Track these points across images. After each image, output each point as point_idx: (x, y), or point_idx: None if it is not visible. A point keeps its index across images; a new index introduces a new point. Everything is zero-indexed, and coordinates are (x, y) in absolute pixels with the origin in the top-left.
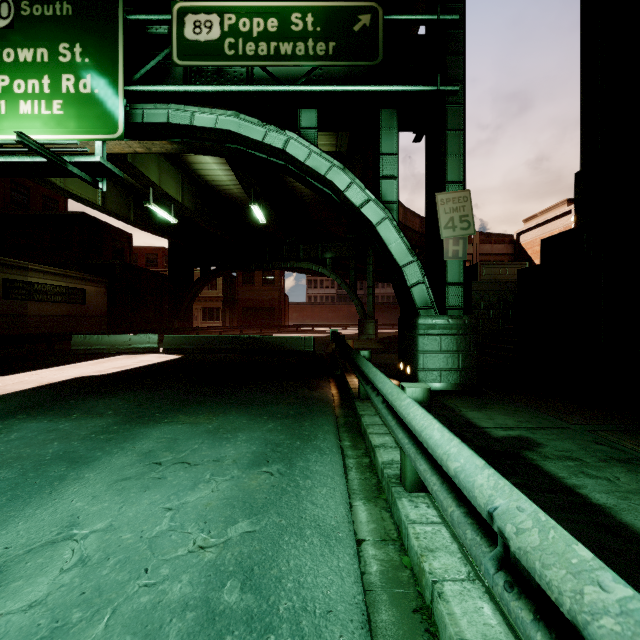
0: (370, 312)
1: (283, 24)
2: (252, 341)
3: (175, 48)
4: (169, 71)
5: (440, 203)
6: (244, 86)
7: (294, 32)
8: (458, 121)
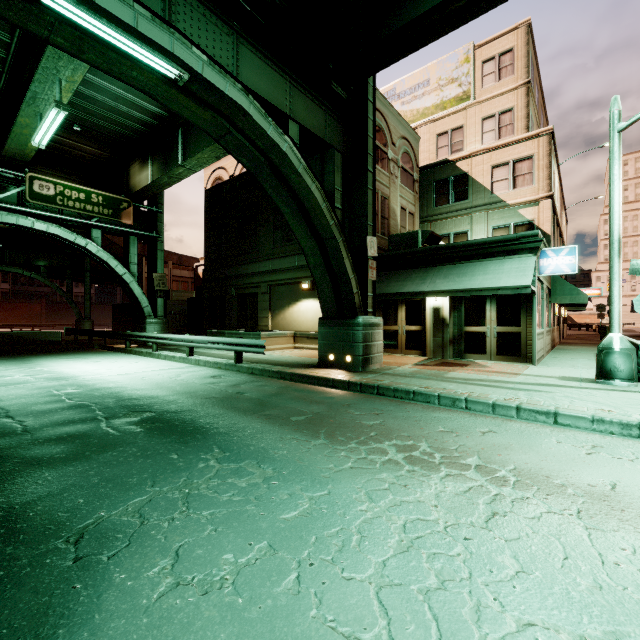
0: (88, 314)
1: (88, 197)
2: None
3: (28, 193)
4: (7, 189)
5: (155, 277)
6: (66, 217)
7: (93, 202)
8: (162, 247)
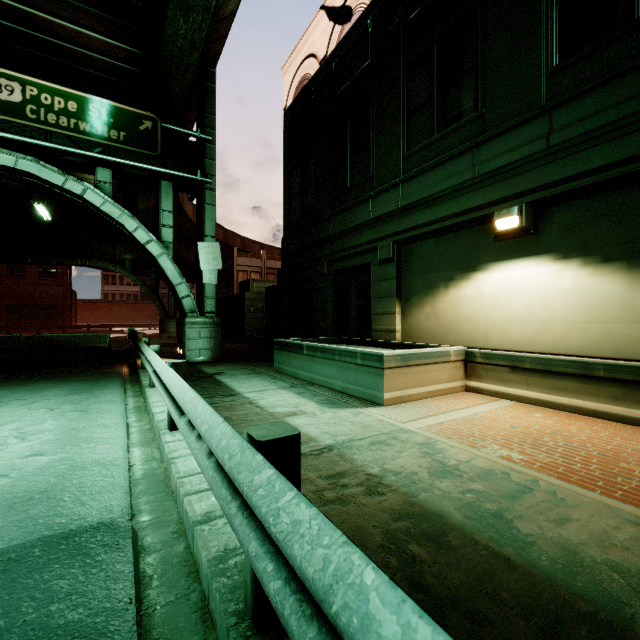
0: (172, 312)
1: (82, 108)
2: (37, 340)
3: None
4: None
5: (201, 248)
6: (45, 143)
7: (92, 117)
8: (212, 200)
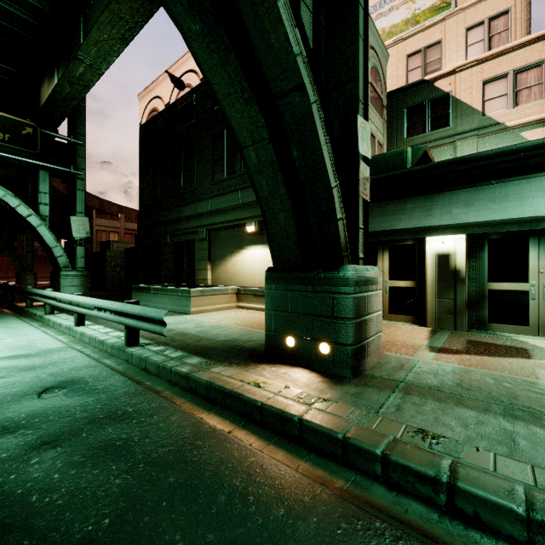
0: (29, 266)
1: None
2: None
3: None
4: None
5: (73, 221)
6: None
7: None
8: (83, 186)
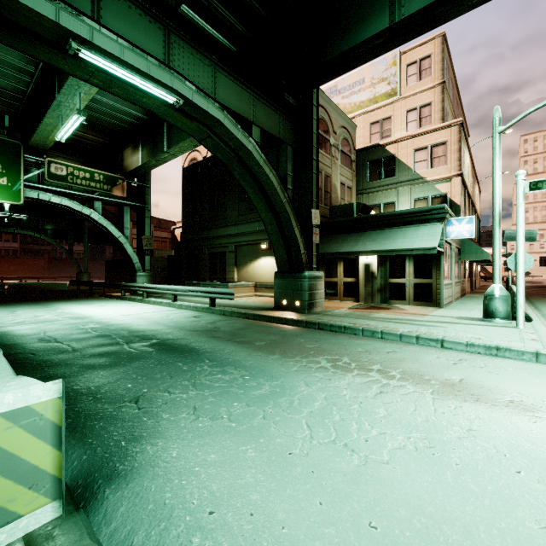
0: (86, 268)
1: (92, 176)
2: (20, 286)
3: (46, 174)
4: (30, 171)
5: (143, 239)
6: (75, 192)
7: (96, 180)
8: (149, 215)
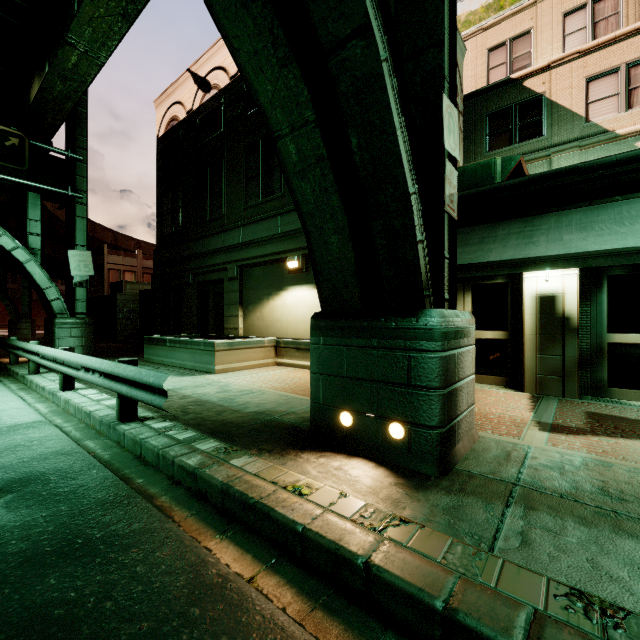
0: (25, 312)
1: None
2: None
3: None
4: None
5: (71, 256)
6: None
7: None
8: (84, 213)
